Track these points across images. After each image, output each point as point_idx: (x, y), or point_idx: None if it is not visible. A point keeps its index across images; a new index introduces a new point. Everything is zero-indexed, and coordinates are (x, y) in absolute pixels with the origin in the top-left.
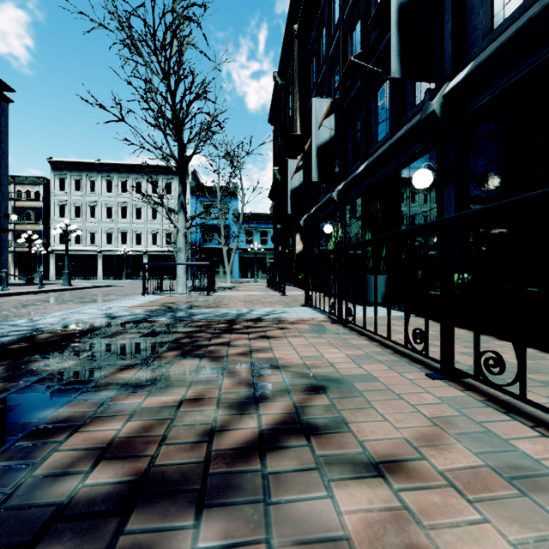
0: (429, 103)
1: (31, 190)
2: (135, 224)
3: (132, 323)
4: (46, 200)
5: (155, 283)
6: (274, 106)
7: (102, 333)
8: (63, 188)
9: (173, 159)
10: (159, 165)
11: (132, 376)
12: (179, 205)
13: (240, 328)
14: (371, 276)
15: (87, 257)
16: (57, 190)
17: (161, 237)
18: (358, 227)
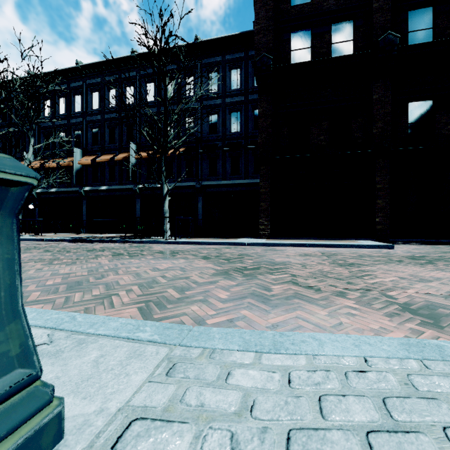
0: (33, 192)
1: None
2: None
3: None
4: None
5: None
6: None
7: None
8: None
9: None
10: None
11: None
12: None
13: None
14: None
15: None
16: None
17: None
18: None
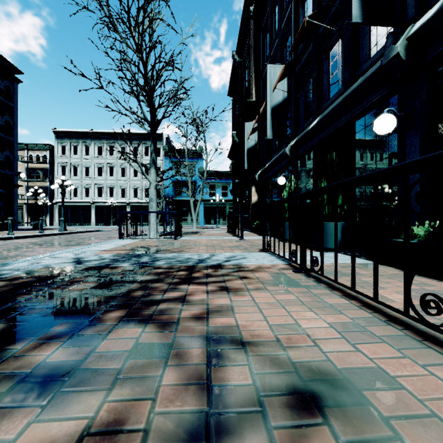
0: (392, 46)
1: (40, 155)
2: (121, 180)
3: (94, 269)
4: (52, 162)
5: (131, 229)
6: (232, 81)
7: (58, 281)
8: (65, 152)
9: (146, 121)
10: (139, 133)
11: (47, 356)
12: (151, 161)
13: (199, 276)
14: (327, 223)
15: (82, 208)
16: (60, 154)
17: (141, 191)
18: (310, 178)
